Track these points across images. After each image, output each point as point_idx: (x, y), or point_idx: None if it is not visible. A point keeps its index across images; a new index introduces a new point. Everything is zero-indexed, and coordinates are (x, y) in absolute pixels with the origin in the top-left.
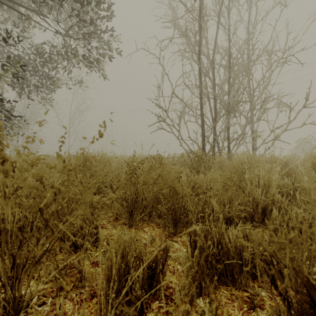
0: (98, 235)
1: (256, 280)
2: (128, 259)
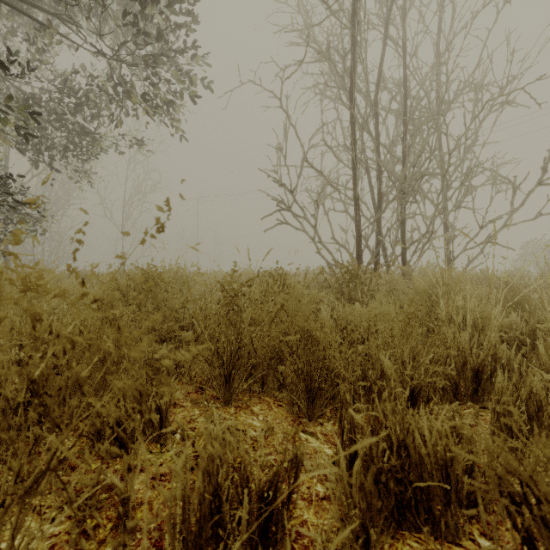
0: (165, 423)
1: (476, 518)
2: (218, 482)
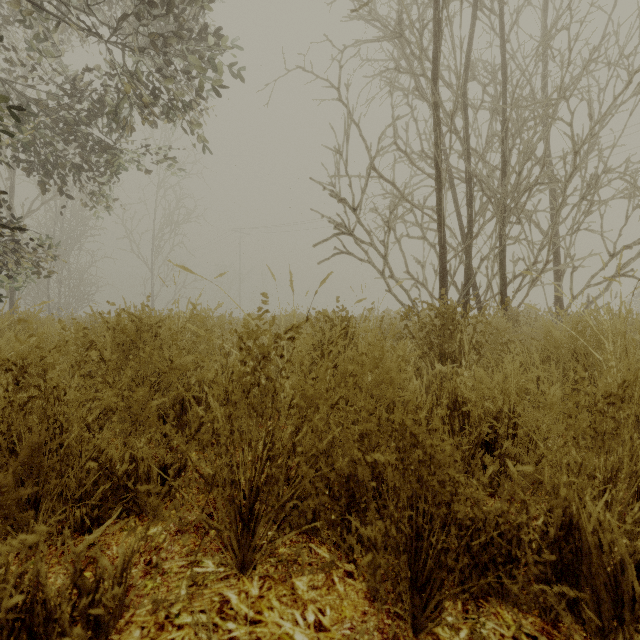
0: None
1: None
2: None
